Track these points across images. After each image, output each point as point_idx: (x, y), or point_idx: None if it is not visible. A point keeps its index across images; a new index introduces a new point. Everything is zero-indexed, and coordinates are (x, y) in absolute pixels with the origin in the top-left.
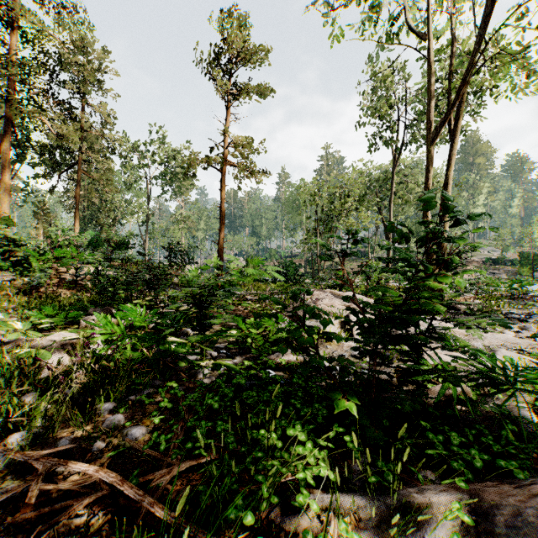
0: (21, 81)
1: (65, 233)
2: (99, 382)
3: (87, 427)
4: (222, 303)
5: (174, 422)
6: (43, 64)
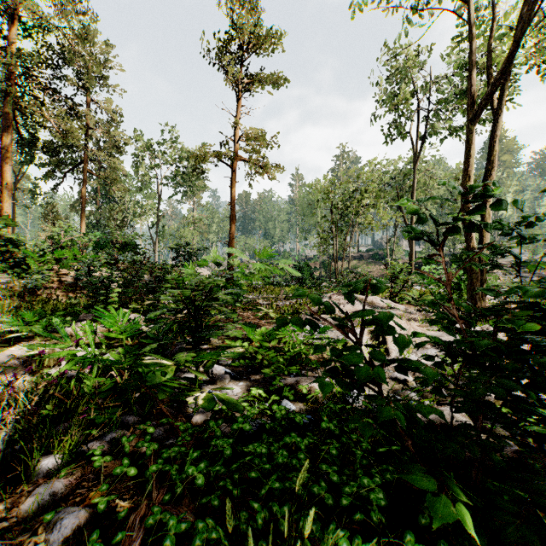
0: (23, 74)
1: (67, 233)
2: (56, 415)
3: (1, 506)
4: (224, 310)
5: (137, 497)
6: (47, 58)
